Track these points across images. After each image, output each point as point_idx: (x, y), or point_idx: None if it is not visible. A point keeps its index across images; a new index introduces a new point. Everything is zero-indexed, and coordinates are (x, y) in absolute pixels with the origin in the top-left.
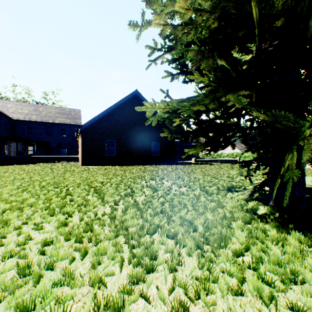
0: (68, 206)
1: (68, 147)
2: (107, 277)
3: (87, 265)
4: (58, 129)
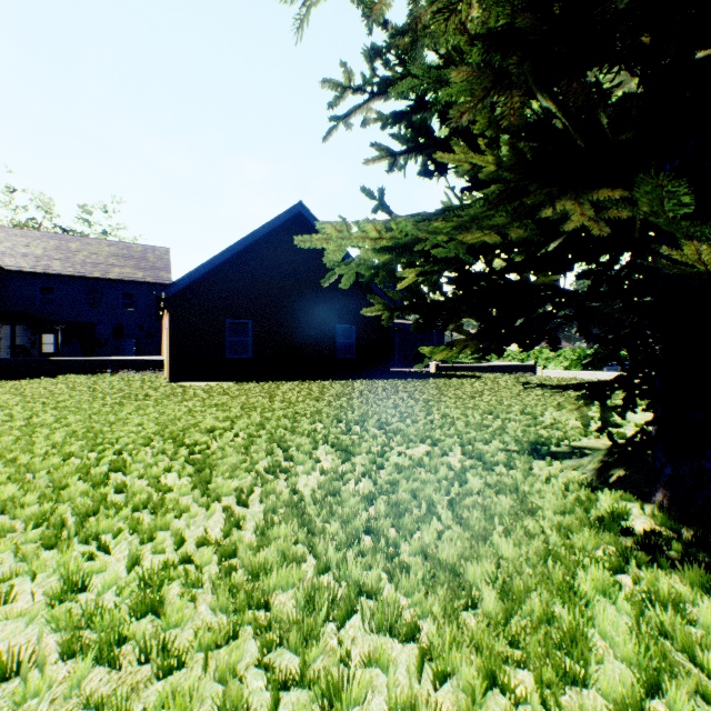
0: (106, 514)
1: (139, 336)
2: None
3: None
4: (116, 295)
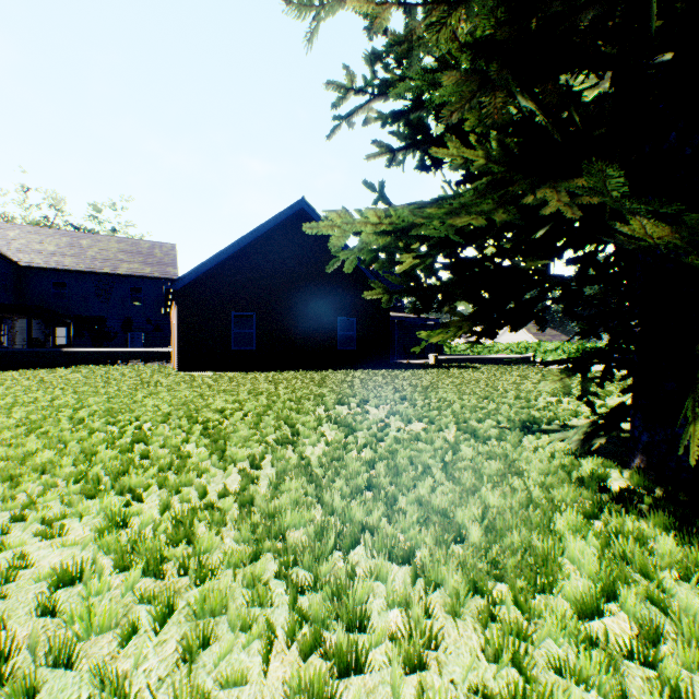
0: (136, 473)
1: (147, 329)
2: (225, 691)
3: (172, 650)
4: (125, 289)
